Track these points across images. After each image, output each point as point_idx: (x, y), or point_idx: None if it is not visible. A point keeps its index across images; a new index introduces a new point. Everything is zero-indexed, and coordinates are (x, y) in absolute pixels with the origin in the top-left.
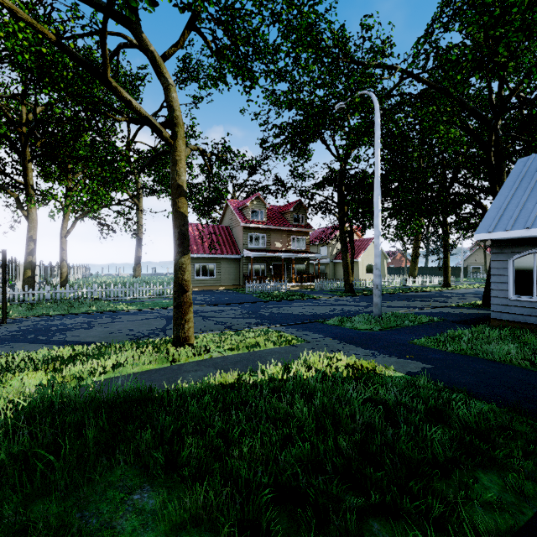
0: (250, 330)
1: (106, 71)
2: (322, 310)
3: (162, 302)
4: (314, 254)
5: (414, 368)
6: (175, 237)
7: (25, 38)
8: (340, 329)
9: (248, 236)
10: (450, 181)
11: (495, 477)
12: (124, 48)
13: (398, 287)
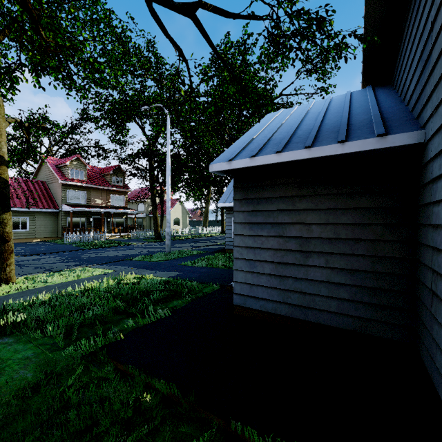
0: (69, 269)
1: None
2: (133, 252)
3: None
4: (131, 210)
5: (173, 275)
6: None
7: None
8: (141, 262)
9: (68, 192)
10: None
11: (179, 301)
12: None
13: (194, 234)
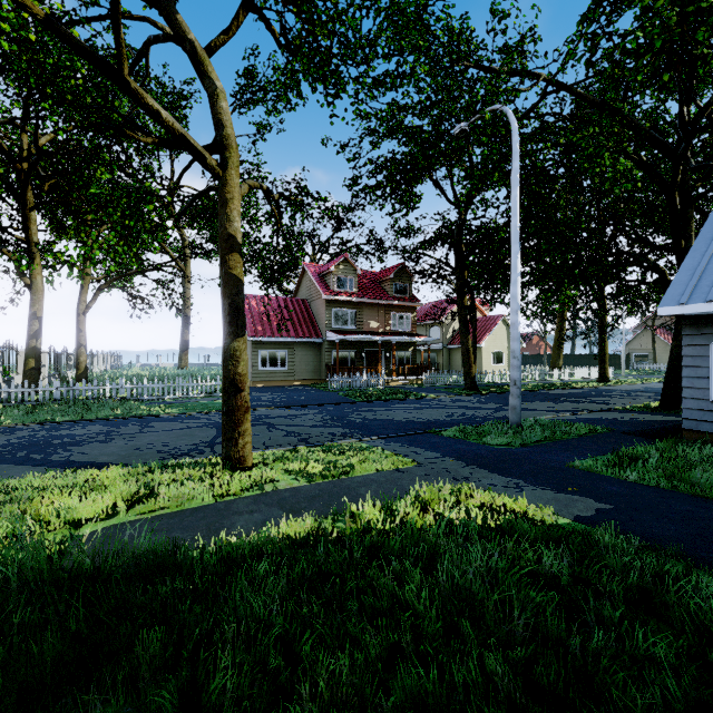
0: (334, 444)
1: (121, 66)
2: (436, 416)
3: (213, 403)
4: (422, 337)
5: (584, 510)
6: (225, 310)
7: (2, 16)
8: (463, 444)
9: (333, 312)
10: (609, 237)
11: None
12: (155, 43)
13: (538, 382)
